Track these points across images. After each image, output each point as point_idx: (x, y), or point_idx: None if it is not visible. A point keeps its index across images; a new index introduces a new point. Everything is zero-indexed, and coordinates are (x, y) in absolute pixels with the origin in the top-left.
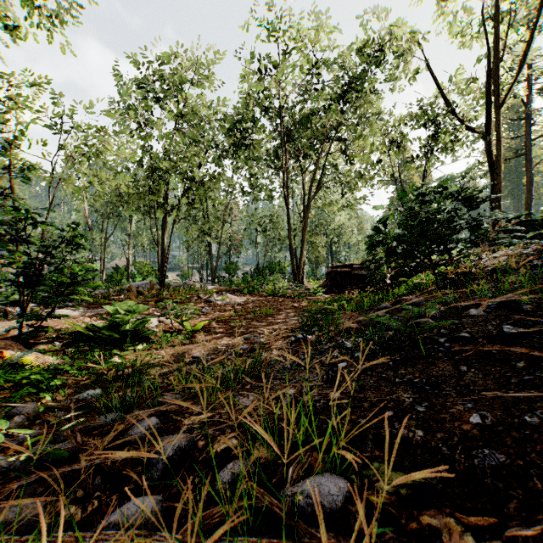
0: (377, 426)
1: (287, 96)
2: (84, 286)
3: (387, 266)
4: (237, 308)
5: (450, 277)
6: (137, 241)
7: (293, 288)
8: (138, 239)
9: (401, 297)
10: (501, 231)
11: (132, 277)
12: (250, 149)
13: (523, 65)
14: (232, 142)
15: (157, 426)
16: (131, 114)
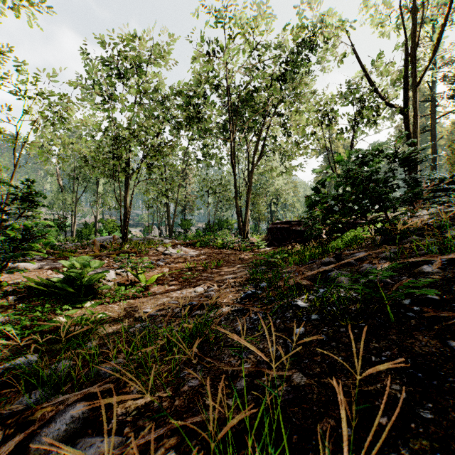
0: (371, 445)
1: (234, 75)
2: (36, 242)
3: (324, 223)
4: (190, 260)
5: (387, 232)
6: (104, 201)
7: (240, 242)
8: (105, 199)
9: (339, 251)
10: (435, 190)
11: (100, 233)
12: (202, 122)
13: (436, 50)
14: (186, 116)
15: (83, 416)
16: (98, 89)
